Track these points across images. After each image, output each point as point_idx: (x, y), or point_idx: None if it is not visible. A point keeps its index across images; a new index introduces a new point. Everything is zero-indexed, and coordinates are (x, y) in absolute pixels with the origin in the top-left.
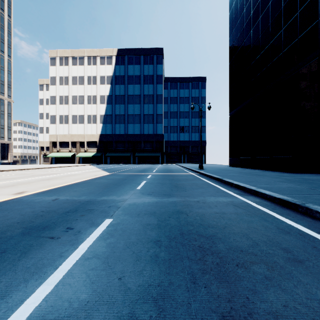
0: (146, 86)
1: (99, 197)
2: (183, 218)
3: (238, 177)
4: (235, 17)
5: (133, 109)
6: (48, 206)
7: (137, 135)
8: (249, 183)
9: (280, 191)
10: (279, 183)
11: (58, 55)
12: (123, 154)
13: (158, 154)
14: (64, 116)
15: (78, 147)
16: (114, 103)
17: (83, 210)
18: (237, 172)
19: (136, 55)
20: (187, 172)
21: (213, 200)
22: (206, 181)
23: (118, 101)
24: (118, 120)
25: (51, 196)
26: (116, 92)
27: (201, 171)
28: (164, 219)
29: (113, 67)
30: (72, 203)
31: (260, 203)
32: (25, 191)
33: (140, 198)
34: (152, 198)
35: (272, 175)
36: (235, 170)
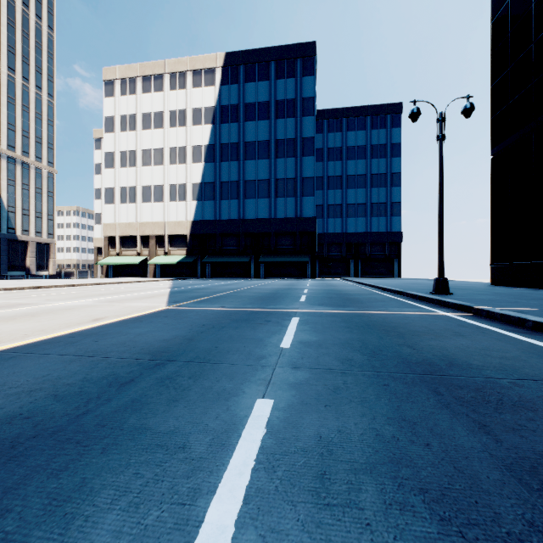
0: (281, 122)
1: None
2: None
3: None
4: None
5: (256, 169)
6: None
7: (263, 220)
8: None
9: None
10: None
11: (118, 76)
12: (236, 258)
13: (306, 259)
14: (128, 188)
15: (152, 247)
16: (219, 160)
17: None
18: None
19: (260, 62)
20: (413, 306)
21: None
22: None
23: (227, 156)
24: (227, 193)
25: None
26: (222, 137)
27: (481, 306)
28: None
29: (216, 89)
30: None
31: None
32: None
33: None
34: None
35: None
36: None
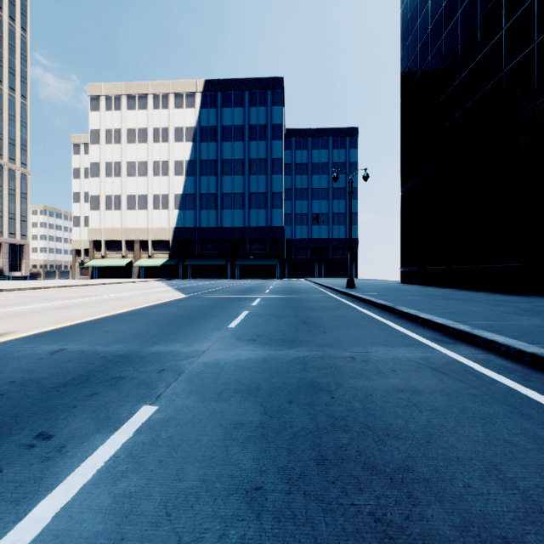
0: (254, 144)
1: (148, 347)
2: (323, 406)
3: (425, 304)
4: (412, 16)
5: (232, 184)
6: (33, 367)
7: (239, 228)
8: (451, 317)
9: (524, 336)
10: (511, 316)
11: (103, 93)
12: (214, 261)
13: (275, 262)
14: (113, 196)
15: (137, 250)
16: (199, 174)
17: (102, 379)
18: (418, 294)
19: (236, 91)
20: (325, 294)
21: (385, 356)
22: (363, 312)
23: (206, 171)
24: (206, 204)
25: (54, 344)
26: (202, 154)
27: (352, 292)
28: (278, 407)
29: (197, 111)
30: (87, 360)
31: (490, 364)
32: (10, 332)
33: (231, 348)
34: (256, 350)
35: (487, 299)
36: (414, 290)
